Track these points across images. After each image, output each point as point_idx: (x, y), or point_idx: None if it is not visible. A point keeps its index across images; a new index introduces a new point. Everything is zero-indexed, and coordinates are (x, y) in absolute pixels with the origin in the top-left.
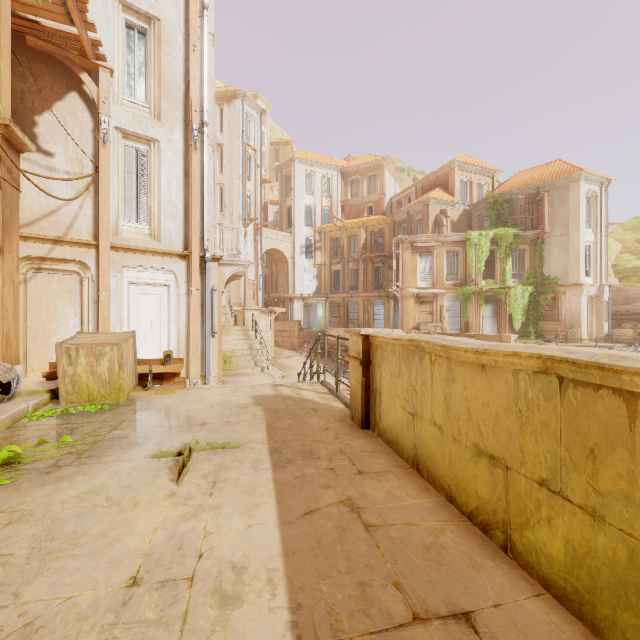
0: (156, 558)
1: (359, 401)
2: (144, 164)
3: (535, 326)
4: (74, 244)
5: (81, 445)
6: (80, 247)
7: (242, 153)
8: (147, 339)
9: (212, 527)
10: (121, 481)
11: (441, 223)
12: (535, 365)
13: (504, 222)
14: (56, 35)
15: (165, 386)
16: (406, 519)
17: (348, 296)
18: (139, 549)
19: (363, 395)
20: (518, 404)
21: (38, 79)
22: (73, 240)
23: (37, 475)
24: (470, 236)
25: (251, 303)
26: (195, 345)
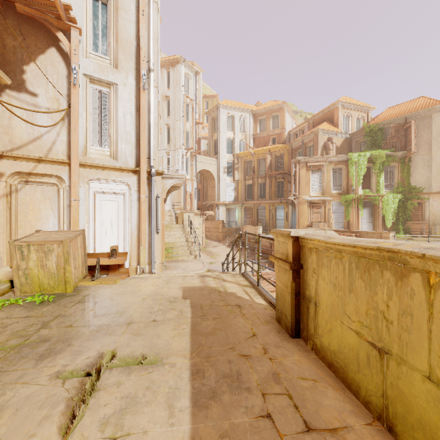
0: None
1: (287, 306)
2: (106, 102)
3: (403, 225)
4: (52, 162)
5: None
6: (57, 165)
7: (182, 102)
8: (108, 234)
9: None
10: None
11: (328, 148)
12: None
13: (378, 146)
14: (38, 3)
15: (110, 276)
16: None
17: (258, 203)
18: None
19: (292, 301)
20: None
21: (26, 38)
22: (51, 159)
23: None
24: (351, 157)
25: (189, 208)
26: (144, 239)
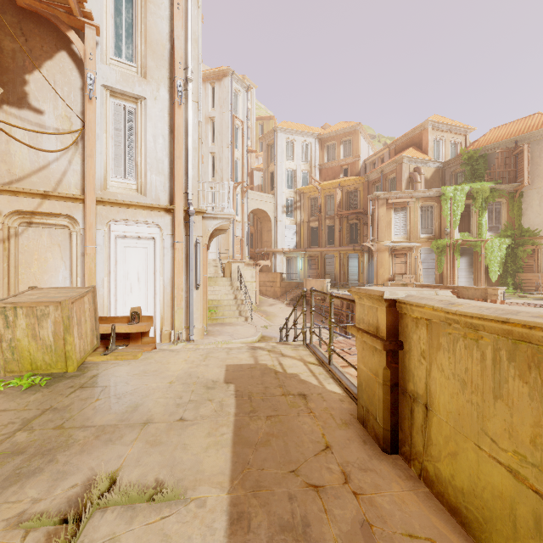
0: None
1: (378, 404)
2: (131, 122)
3: (513, 278)
4: (62, 198)
5: None
6: (68, 201)
7: (231, 124)
8: (134, 291)
9: None
10: None
11: (415, 180)
12: None
13: (479, 177)
14: None
15: (130, 348)
16: None
17: (325, 250)
18: None
19: (386, 397)
20: None
21: (28, 39)
22: (61, 194)
23: None
24: (445, 191)
25: (238, 257)
26: (179, 297)
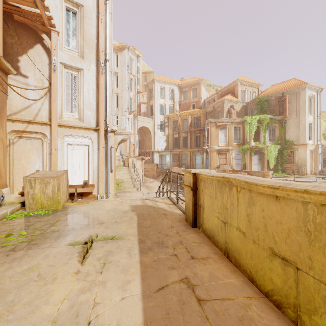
0: (60, 324)
1: (190, 211)
2: (75, 82)
3: (281, 166)
4: (39, 124)
5: (31, 236)
6: (42, 125)
7: (127, 77)
8: (77, 173)
9: (99, 298)
10: (49, 261)
11: (231, 112)
12: (323, 200)
13: (264, 111)
14: (29, 14)
15: (84, 199)
16: (224, 295)
17: (182, 150)
18: (50, 316)
19: (193, 208)
20: (307, 226)
21: (20, 37)
22: (38, 121)
23: (1, 256)
24: (246, 119)
25: (132, 154)
26: (102, 176)
